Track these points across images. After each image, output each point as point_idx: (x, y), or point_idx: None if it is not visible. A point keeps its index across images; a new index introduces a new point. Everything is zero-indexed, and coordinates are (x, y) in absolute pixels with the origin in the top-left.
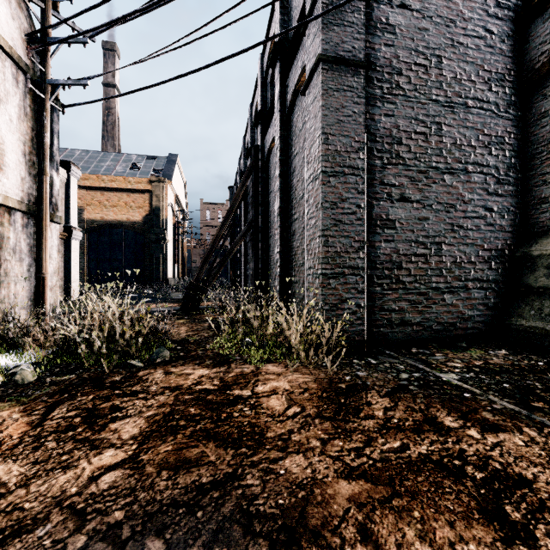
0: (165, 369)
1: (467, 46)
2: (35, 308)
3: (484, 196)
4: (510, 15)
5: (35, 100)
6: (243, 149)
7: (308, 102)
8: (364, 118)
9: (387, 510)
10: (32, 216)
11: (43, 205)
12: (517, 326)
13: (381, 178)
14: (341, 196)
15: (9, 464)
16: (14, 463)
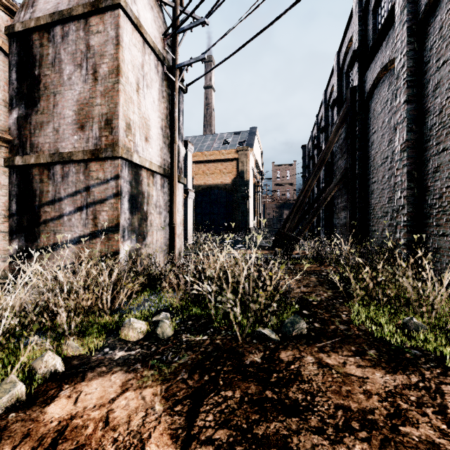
0: (314, 356)
1: None
2: (169, 251)
3: None
4: None
5: (168, 85)
6: (324, 103)
7: None
8: None
9: None
10: (166, 178)
11: (173, 168)
12: None
13: None
14: None
15: None
16: None
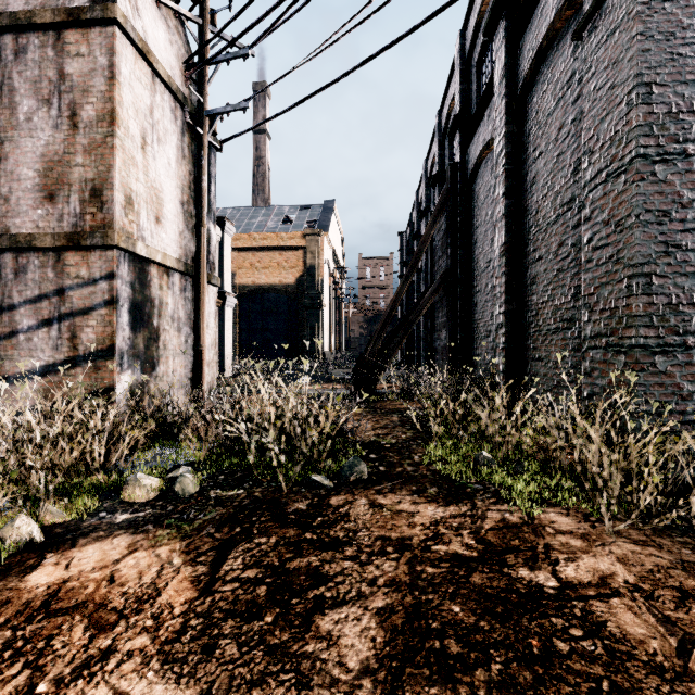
0: (368, 498)
1: None
2: (193, 387)
3: None
4: None
5: (193, 138)
6: (424, 178)
7: (593, 45)
8: None
9: None
10: (189, 277)
11: (201, 264)
12: None
13: None
14: (679, 198)
15: (170, 685)
16: (176, 685)
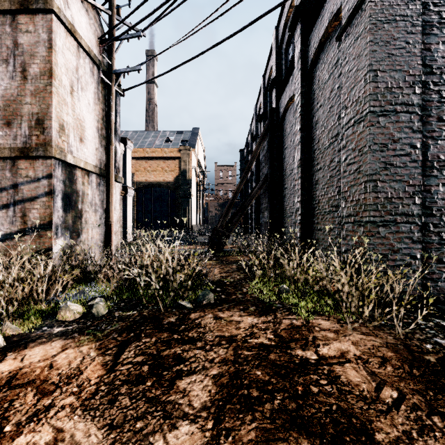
0: (213, 314)
1: None
2: (105, 248)
3: None
4: None
5: (105, 87)
6: (255, 116)
7: (347, 45)
8: (420, 47)
9: None
10: (102, 177)
11: (110, 168)
12: None
13: (439, 114)
14: (392, 137)
15: (88, 422)
16: (91, 422)
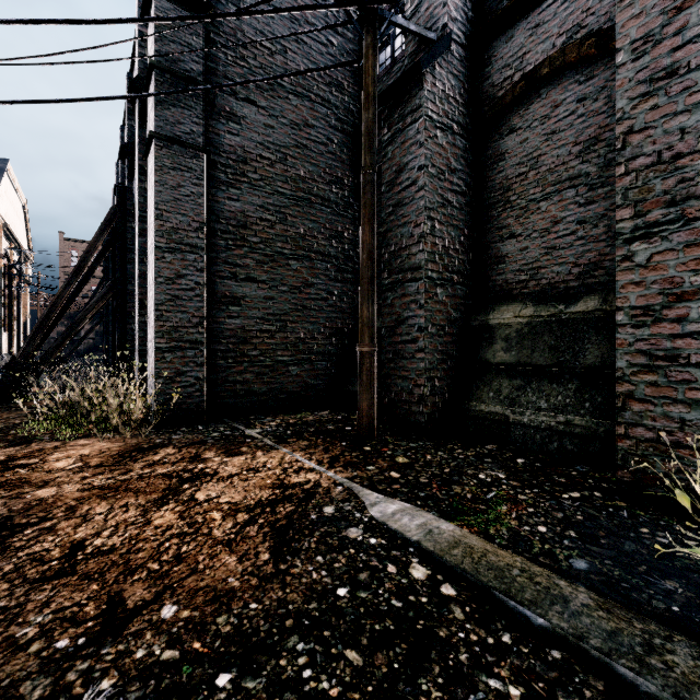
0: None
1: (311, 149)
2: None
3: (326, 281)
4: (349, 130)
5: None
6: (116, 181)
7: (149, 170)
8: (204, 199)
9: (99, 498)
10: None
11: None
12: (346, 392)
13: (226, 257)
14: (178, 272)
15: None
16: None
